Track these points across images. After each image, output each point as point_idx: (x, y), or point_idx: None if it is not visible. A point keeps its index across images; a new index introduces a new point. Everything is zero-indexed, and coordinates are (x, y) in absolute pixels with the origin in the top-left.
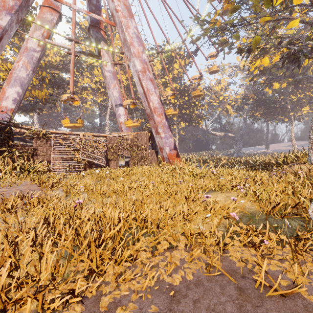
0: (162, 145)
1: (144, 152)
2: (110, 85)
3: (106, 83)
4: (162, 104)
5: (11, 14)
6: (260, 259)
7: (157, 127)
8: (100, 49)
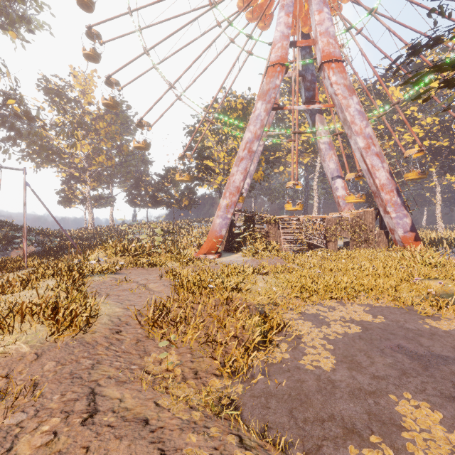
0: (392, 227)
1: (368, 233)
2: (326, 157)
3: (320, 156)
4: (393, 178)
5: (259, 140)
6: (426, 305)
7: (385, 206)
8: (315, 122)
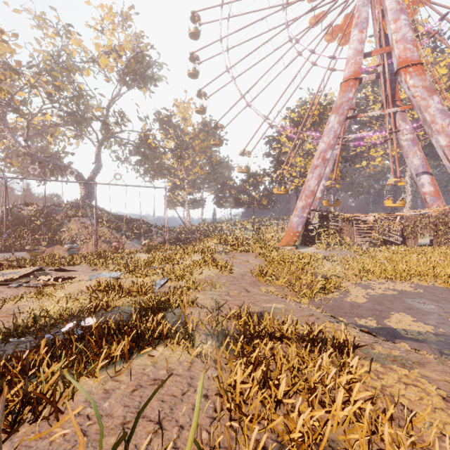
0: None
1: None
2: (408, 154)
3: (403, 153)
4: None
5: (332, 149)
6: None
7: None
8: (395, 121)
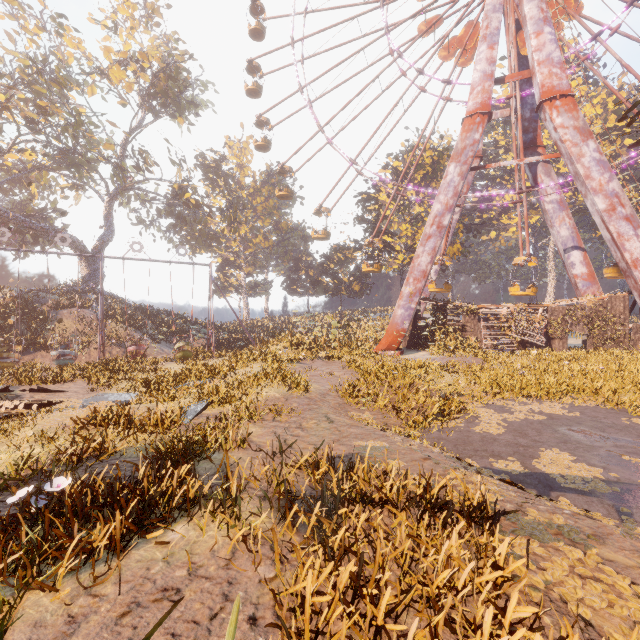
0: None
1: (618, 328)
2: (554, 221)
3: (546, 220)
4: None
5: (451, 212)
6: None
7: None
8: (536, 175)
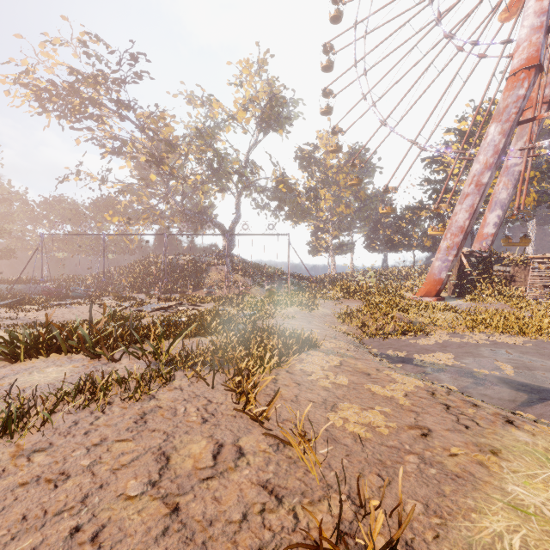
0: None
1: None
2: None
3: None
4: None
5: (491, 169)
6: None
7: None
8: None
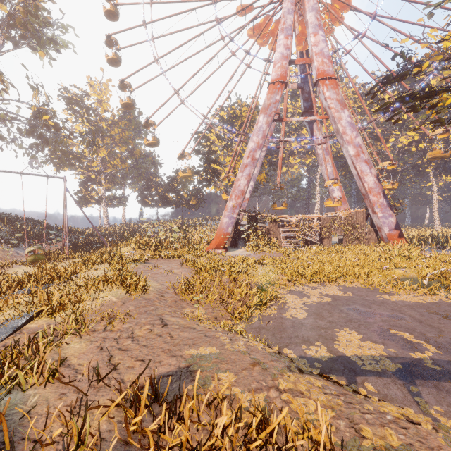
0: (379, 225)
1: (360, 231)
2: (323, 161)
3: (318, 160)
4: (380, 182)
5: (261, 149)
6: (386, 285)
7: (373, 207)
8: (313, 130)
